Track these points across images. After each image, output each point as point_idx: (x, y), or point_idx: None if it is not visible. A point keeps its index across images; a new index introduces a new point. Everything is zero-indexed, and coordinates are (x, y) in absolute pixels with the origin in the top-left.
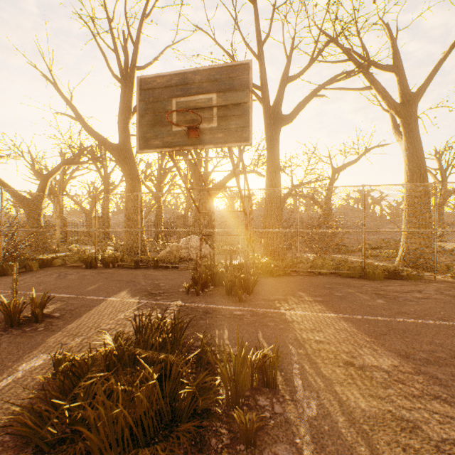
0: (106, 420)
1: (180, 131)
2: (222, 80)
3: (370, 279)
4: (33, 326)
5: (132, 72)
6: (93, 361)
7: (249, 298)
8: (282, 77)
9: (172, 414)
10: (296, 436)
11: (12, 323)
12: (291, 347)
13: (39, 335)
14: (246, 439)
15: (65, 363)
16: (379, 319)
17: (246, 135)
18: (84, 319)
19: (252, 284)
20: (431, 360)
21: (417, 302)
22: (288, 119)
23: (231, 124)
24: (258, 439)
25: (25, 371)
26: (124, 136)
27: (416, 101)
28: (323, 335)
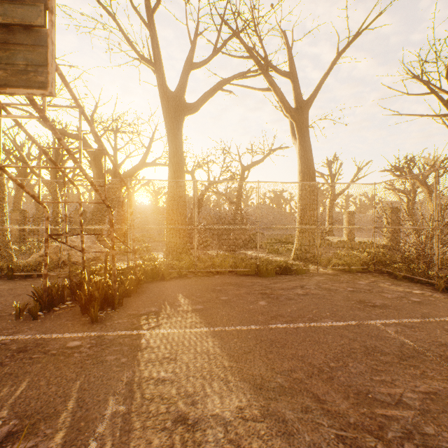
0: None
1: None
2: None
3: (263, 276)
4: None
5: None
6: None
7: (110, 316)
8: (186, 61)
9: None
10: None
11: None
12: (111, 401)
13: None
14: None
15: None
16: (252, 329)
17: (43, 78)
18: None
19: (121, 295)
20: (287, 386)
21: (296, 300)
22: (192, 108)
23: (17, 58)
24: None
25: None
26: None
27: (308, 108)
28: (174, 366)
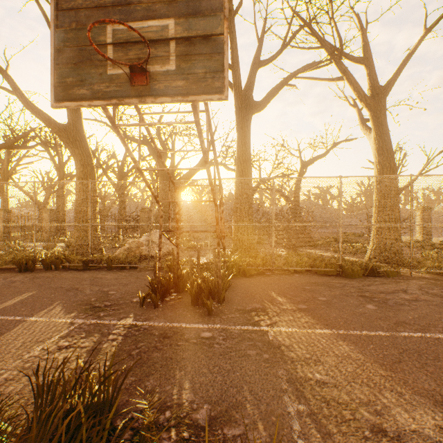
0: None
1: (120, 74)
2: (184, 1)
3: (348, 276)
4: None
5: None
6: None
7: (220, 310)
8: (253, 60)
9: None
10: None
11: None
12: (285, 399)
13: None
14: None
15: None
16: (381, 335)
17: (219, 84)
18: None
19: (224, 290)
20: None
21: (410, 306)
22: (259, 105)
23: (197, 67)
24: None
25: None
26: (73, 115)
27: (385, 94)
28: (324, 369)
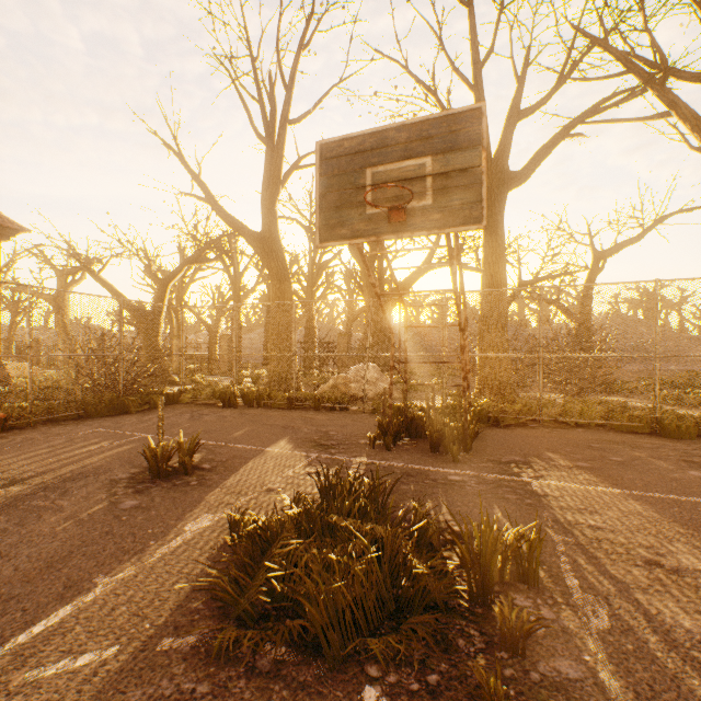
0: (325, 595)
1: (378, 213)
2: (440, 136)
3: (670, 436)
4: (183, 479)
5: (283, 128)
6: (282, 525)
7: (467, 458)
8: (509, 111)
9: (395, 603)
10: (584, 651)
11: (159, 474)
12: (550, 532)
13: (194, 490)
14: (511, 643)
15: (243, 526)
16: (697, 501)
17: (477, 214)
18: (242, 474)
19: (471, 436)
20: None
21: None
22: (519, 177)
23: (453, 200)
24: (525, 648)
25: (194, 532)
26: (269, 220)
27: None
28: (601, 518)
